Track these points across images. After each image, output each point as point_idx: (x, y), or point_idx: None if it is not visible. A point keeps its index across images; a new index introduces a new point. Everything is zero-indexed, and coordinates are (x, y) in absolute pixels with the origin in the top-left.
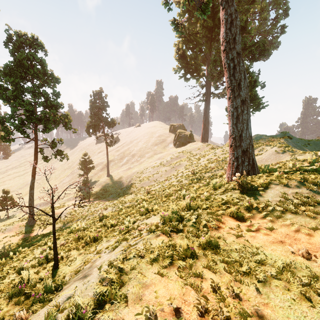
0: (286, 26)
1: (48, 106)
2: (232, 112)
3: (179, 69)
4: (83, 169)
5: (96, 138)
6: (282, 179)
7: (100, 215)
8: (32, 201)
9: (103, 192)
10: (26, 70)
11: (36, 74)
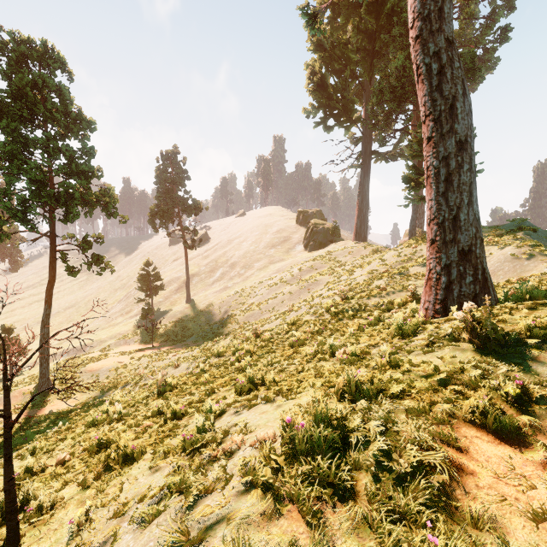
0: (511, 29)
1: (73, 173)
2: (435, 168)
3: (315, 110)
4: (144, 290)
5: (168, 234)
6: None
7: (159, 382)
8: (46, 349)
9: (178, 330)
10: (31, 106)
11: (51, 114)
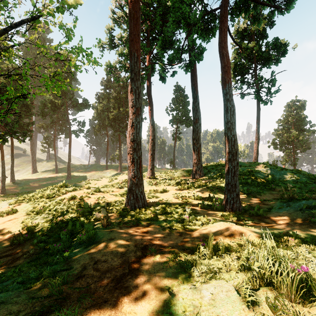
0: None
1: None
2: (32, 162)
3: None
4: None
5: None
6: (37, 173)
7: None
8: None
9: None
10: None
11: None
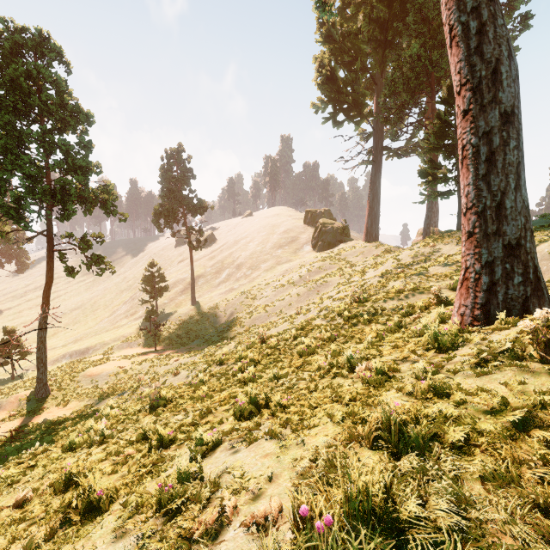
0: (532, 16)
1: (70, 168)
2: (474, 146)
3: (324, 105)
4: (148, 291)
5: (172, 235)
6: None
7: (152, 395)
8: (43, 353)
9: (182, 333)
10: (25, 98)
11: (46, 106)
